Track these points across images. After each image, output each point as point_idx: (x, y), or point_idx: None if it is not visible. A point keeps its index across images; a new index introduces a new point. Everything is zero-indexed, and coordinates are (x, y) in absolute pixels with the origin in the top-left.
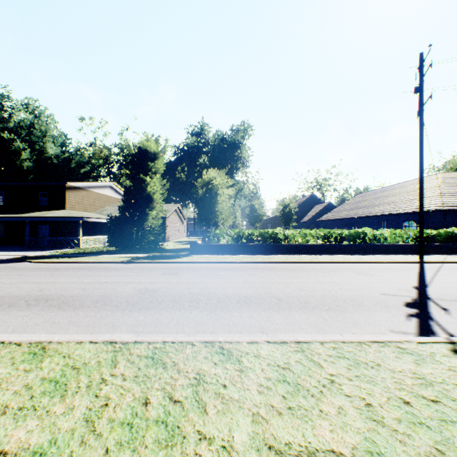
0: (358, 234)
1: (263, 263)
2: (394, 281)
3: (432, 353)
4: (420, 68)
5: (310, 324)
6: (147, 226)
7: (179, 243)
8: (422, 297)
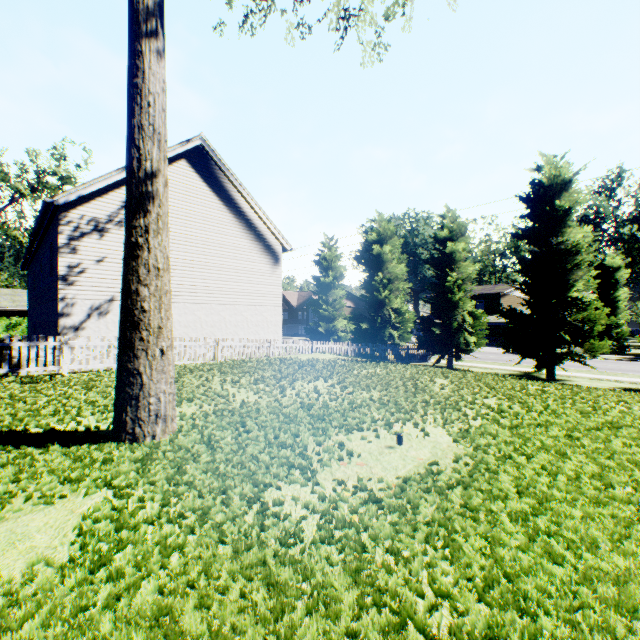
0: None
1: None
2: None
3: None
4: None
5: None
6: (613, 332)
7: None
8: None
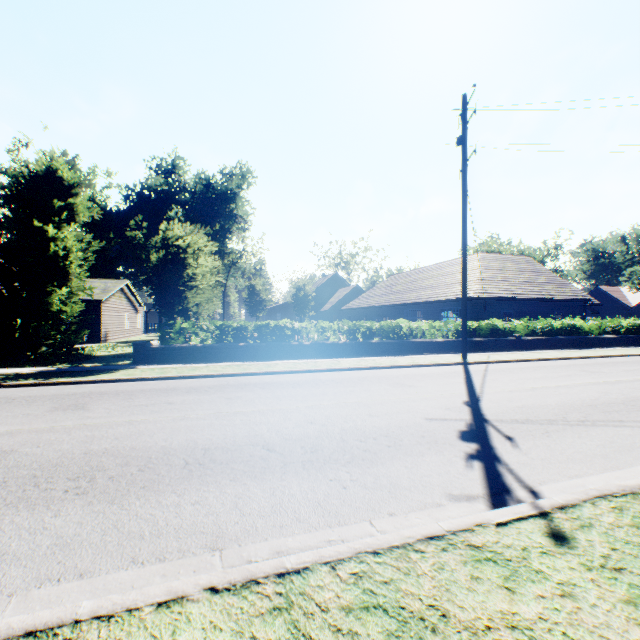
0: (392, 328)
1: (257, 376)
2: (440, 395)
3: (525, 549)
4: (464, 113)
5: (318, 504)
6: (49, 315)
7: (126, 344)
8: (478, 419)
